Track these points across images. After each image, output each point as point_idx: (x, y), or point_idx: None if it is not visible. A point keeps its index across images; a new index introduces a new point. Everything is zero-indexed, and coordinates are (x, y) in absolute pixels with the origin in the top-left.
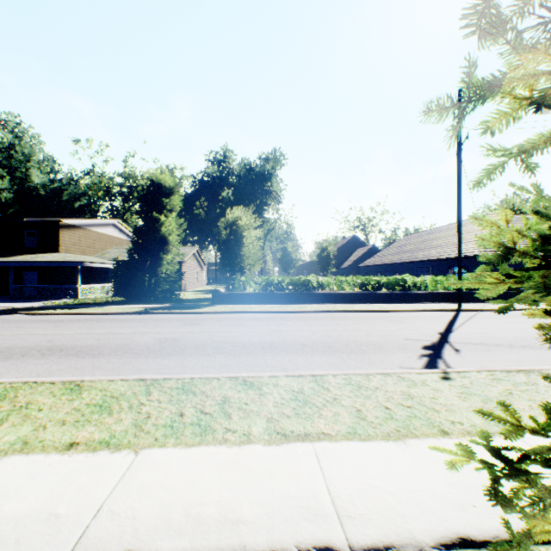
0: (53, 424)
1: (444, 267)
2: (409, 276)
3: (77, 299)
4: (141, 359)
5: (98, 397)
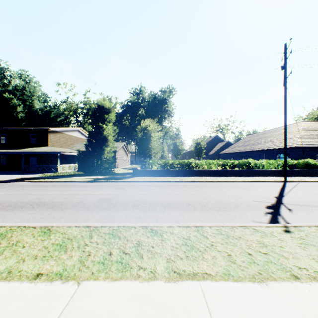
0: (29, 258)
1: (274, 154)
2: (252, 160)
3: (58, 172)
4: (89, 211)
5: (60, 238)
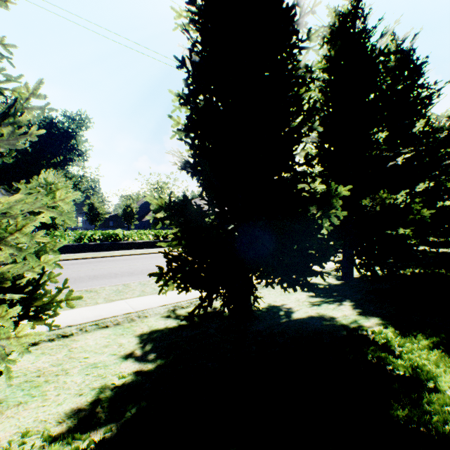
0: None
1: None
2: None
3: None
4: None
5: None
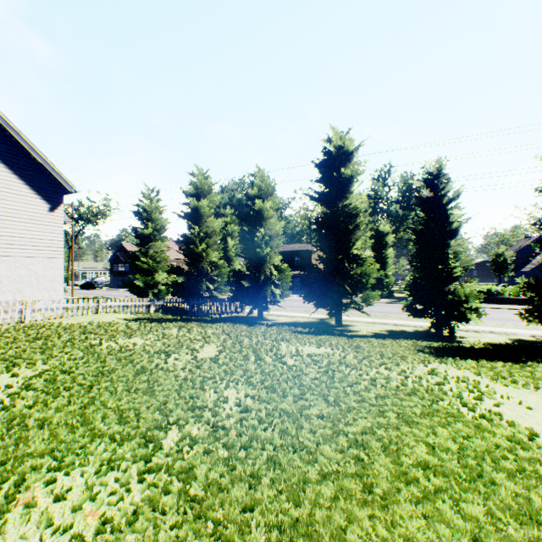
0: None
1: None
2: None
3: None
4: None
5: None
